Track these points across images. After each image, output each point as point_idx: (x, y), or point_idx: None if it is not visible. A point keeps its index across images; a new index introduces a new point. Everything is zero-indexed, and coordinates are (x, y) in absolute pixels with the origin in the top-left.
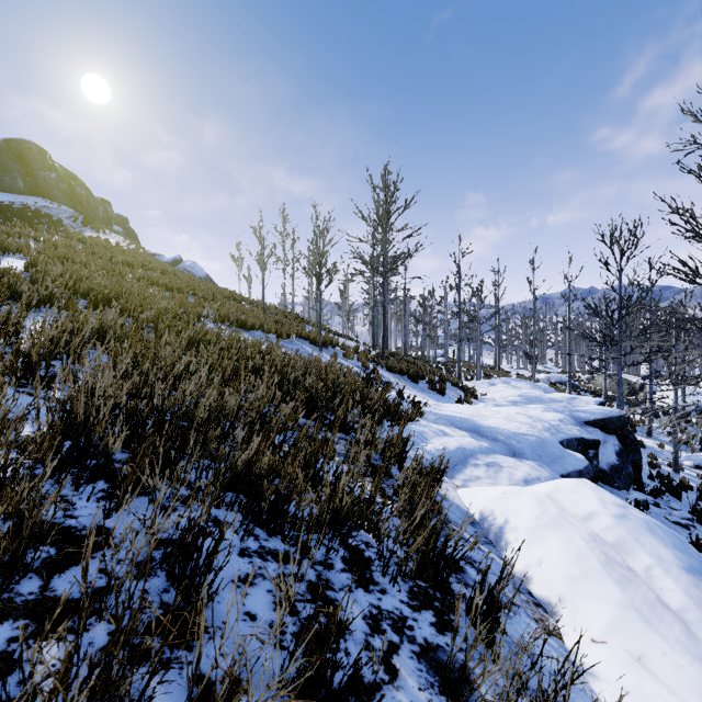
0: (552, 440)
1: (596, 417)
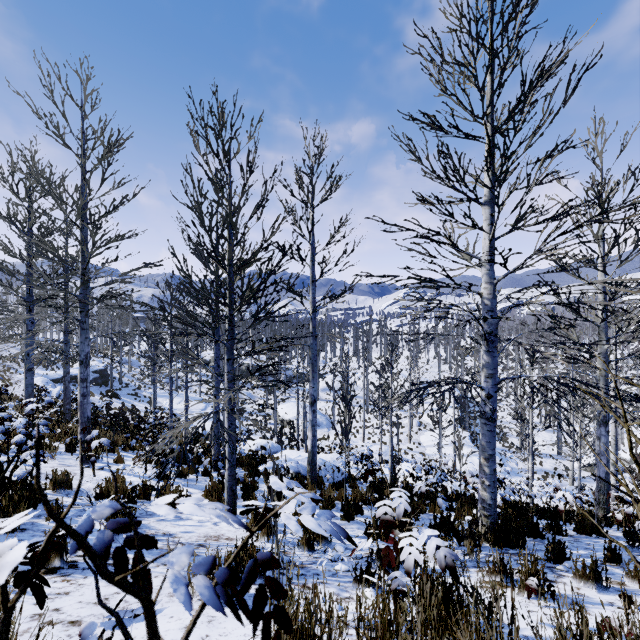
0: (55, 375)
1: (94, 370)
